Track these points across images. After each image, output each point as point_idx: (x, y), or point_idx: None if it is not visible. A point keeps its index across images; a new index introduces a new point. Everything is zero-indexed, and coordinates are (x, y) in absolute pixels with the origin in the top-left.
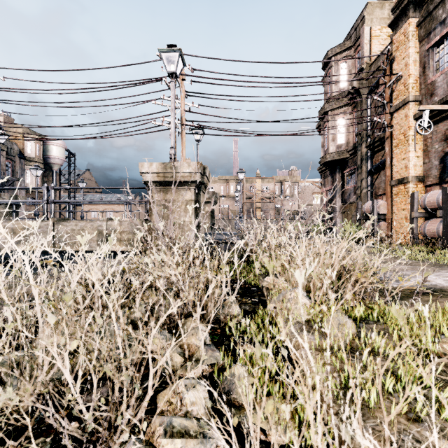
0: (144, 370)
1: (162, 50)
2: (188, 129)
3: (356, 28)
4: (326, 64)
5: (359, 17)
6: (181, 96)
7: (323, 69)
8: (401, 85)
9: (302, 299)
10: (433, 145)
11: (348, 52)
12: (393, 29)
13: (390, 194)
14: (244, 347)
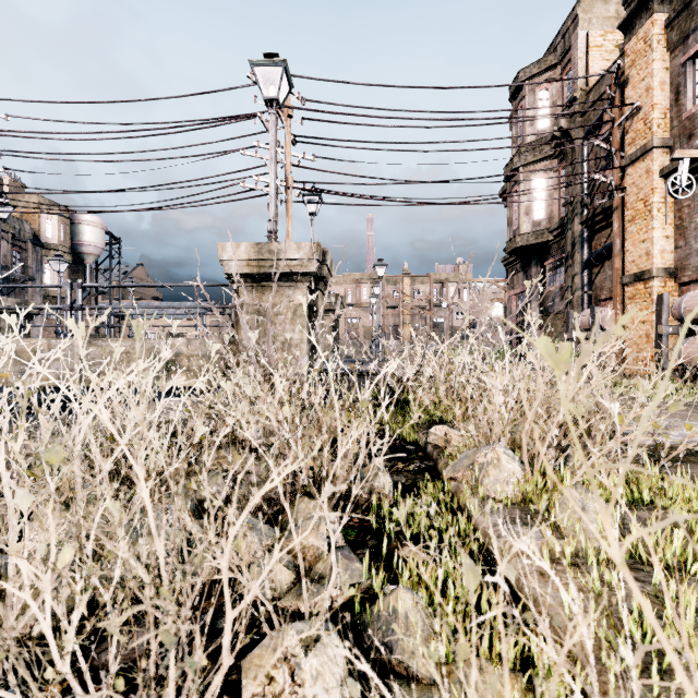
0: (220, 597)
1: (255, 62)
2: (297, 196)
3: (564, 34)
4: (516, 93)
5: (569, 16)
6: (286, 142)
7: (511, 101)
8: (639, 121)
9: (508, 463)
10: (693, 218)
11: (551, 74)
12: (626, 33)
13: (620, 299)
14: (405, 552)
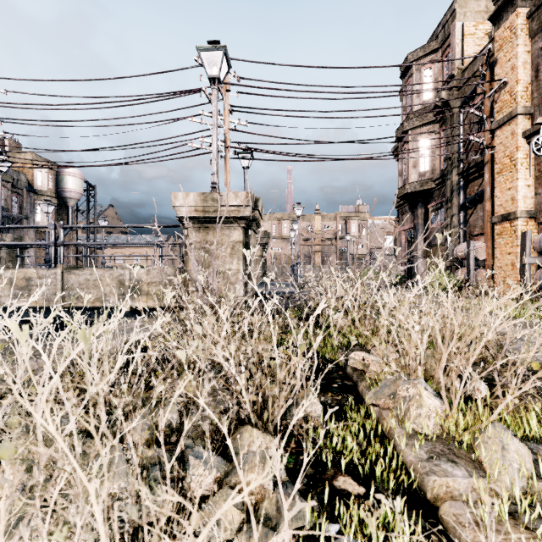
0: (175, 537)
1: (201, 47)
2: (234, 153)
3: (444, 25)
4: (405, 72)
5: (448, 11)
6: (225, 111)
7: (401, 78)
8: (506, 94)
9: (429, 399)
10: None
11: (433, 56)
12: (495, 23)
13: (490, 234)
14: (340, 482)
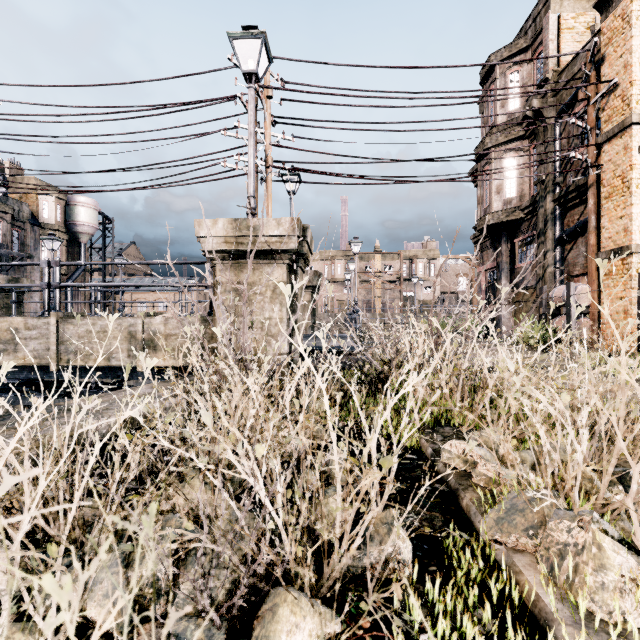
0: None
1: (233, 34)
2: (276, 175)
3: (536, 18)
4: (486, 77)
5: (540, 0)
6: (266, 122)
7: (482, 85)
8: (616, 98)
9: (616, 553)
10: None
11: (521, 57)
12: (602, 11)
13: (596, 275)
14: None
